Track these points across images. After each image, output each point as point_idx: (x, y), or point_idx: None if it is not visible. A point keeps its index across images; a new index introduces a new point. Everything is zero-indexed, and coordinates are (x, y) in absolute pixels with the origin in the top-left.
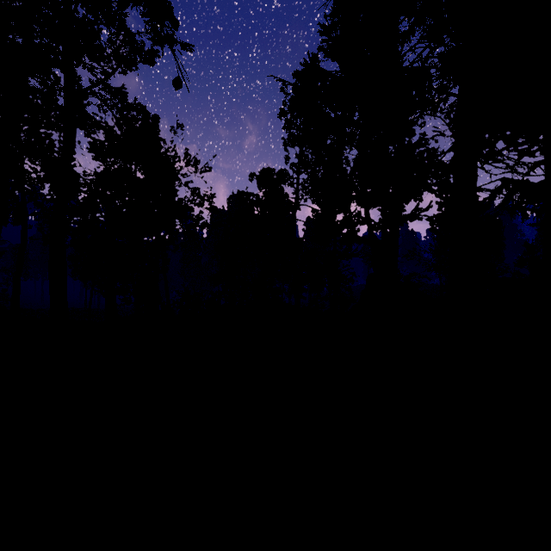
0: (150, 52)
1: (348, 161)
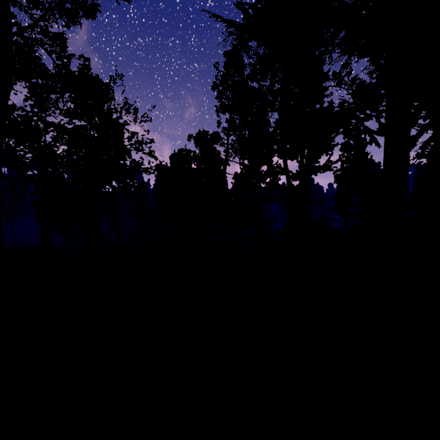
0: (91, 6)
1: (269, 123)
